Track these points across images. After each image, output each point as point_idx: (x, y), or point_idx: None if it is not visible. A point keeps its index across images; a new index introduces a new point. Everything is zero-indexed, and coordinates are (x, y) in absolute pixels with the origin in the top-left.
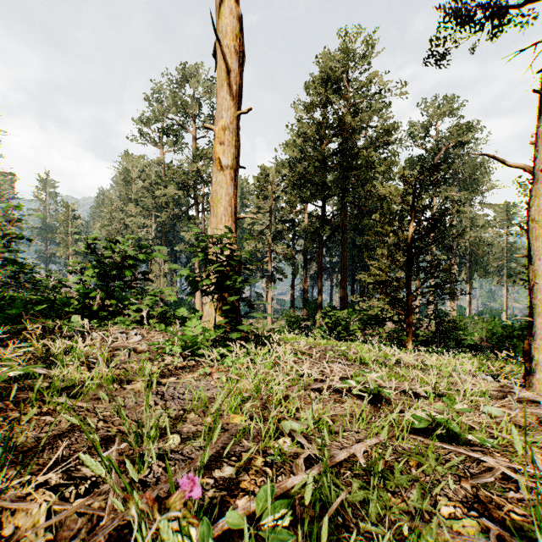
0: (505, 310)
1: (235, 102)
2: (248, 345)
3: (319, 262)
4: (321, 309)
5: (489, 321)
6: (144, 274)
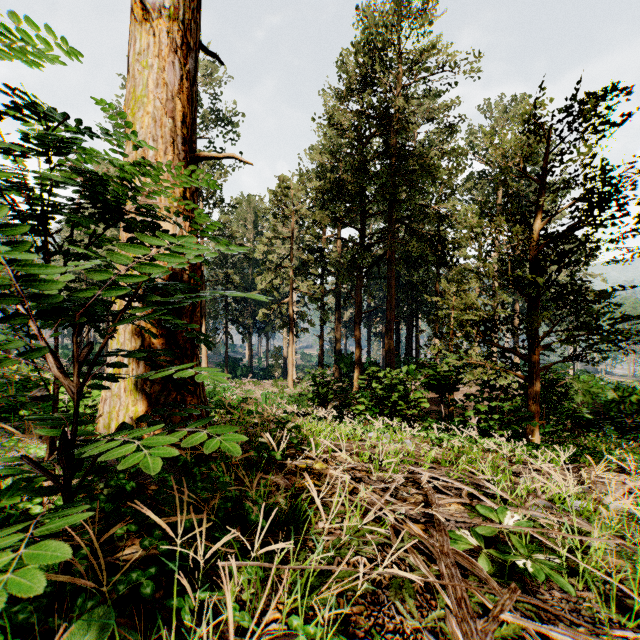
0: (572, 364)
1: None
2: None
3: (357, 302)
4: (360, 366)
5: (586, 381)
6: None
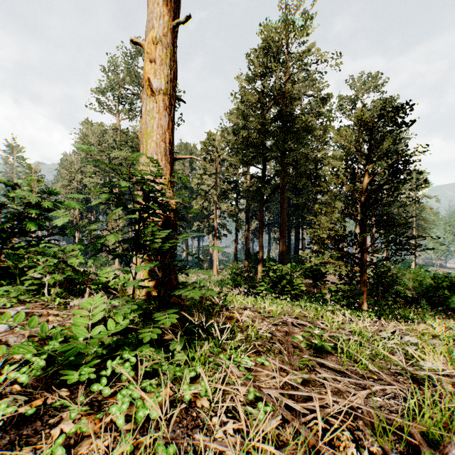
0: (414, 260)
1: (170, 10)
2: (174, 344)
3: (260, 218)
4: (262, 261)
5: (415, 272)
6: (61, 228)
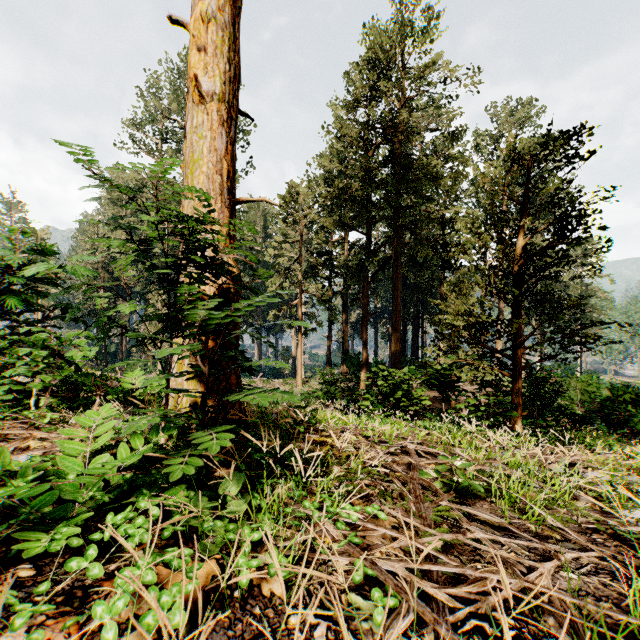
0: (579, 365)
1: None
2: (227, 485)
3: (364, 304)
4: (366, 366)
5: (585, 380)
6: (64, 309)
